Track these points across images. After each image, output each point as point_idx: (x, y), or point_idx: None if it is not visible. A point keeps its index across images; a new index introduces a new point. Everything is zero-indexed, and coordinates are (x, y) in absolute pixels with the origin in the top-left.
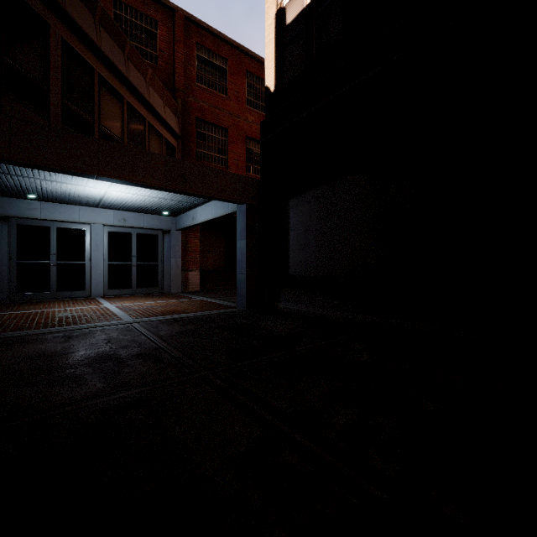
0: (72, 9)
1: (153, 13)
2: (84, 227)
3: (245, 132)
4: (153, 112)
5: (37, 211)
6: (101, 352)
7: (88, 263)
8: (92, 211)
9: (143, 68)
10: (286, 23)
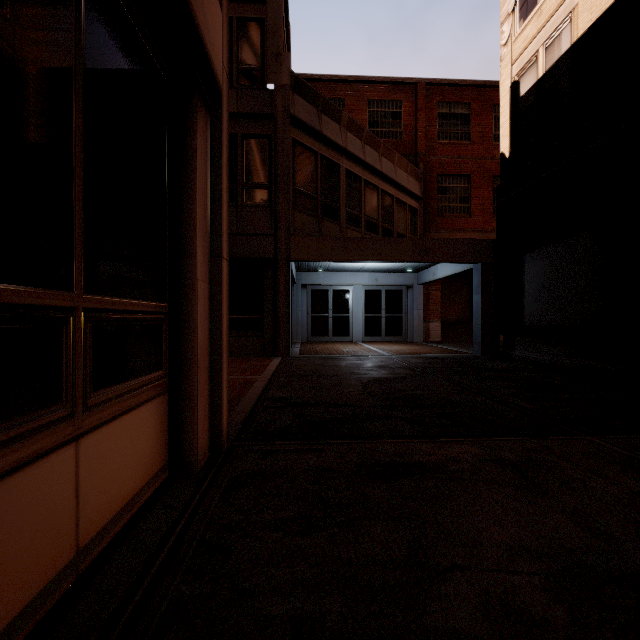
0: (351, 146)
1: (398, 96)
2: (348, 288)
3: (491, 172)
4: (399, 188)
5: (322, 279)
6: (381, 365)
7: (351, 315)
8: (354, 275)
9: (391, 156)
10: (520, 95)
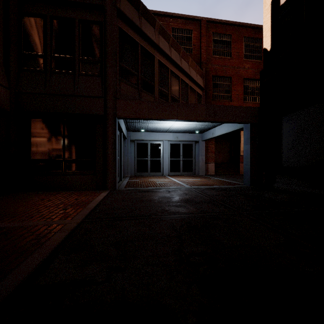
0: (162, 45)
1: (190, 27)
2: (160, 142)
3: (243, 76)
4: (192, 80)
5: (143, 136)
6: (186, 198)
7: (162, 159)
8: (163, 134)
9: (187, 59)
10: (280, 4)
